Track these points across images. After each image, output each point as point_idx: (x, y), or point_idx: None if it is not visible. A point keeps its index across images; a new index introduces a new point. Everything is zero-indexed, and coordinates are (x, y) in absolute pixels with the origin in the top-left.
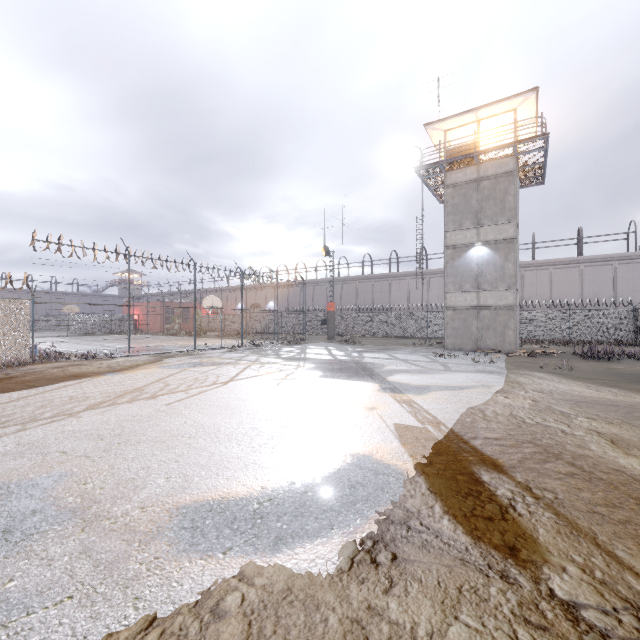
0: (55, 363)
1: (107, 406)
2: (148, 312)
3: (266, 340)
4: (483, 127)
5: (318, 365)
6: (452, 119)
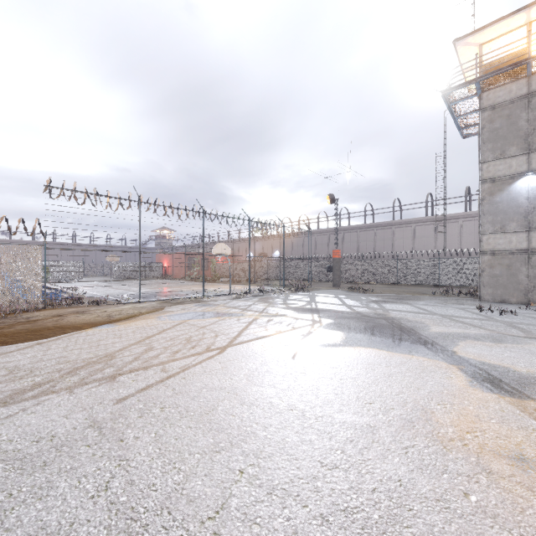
0: (64, 309)
1: (31, 398)
2: (175, 261)
3: (272, 286)
4: (533, 33)
5: (337, 320)
6: (493, 26)
